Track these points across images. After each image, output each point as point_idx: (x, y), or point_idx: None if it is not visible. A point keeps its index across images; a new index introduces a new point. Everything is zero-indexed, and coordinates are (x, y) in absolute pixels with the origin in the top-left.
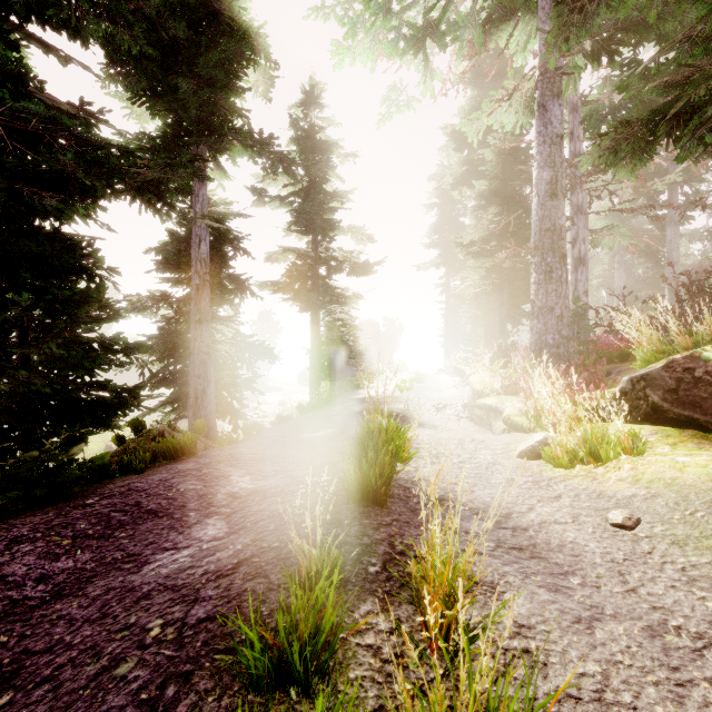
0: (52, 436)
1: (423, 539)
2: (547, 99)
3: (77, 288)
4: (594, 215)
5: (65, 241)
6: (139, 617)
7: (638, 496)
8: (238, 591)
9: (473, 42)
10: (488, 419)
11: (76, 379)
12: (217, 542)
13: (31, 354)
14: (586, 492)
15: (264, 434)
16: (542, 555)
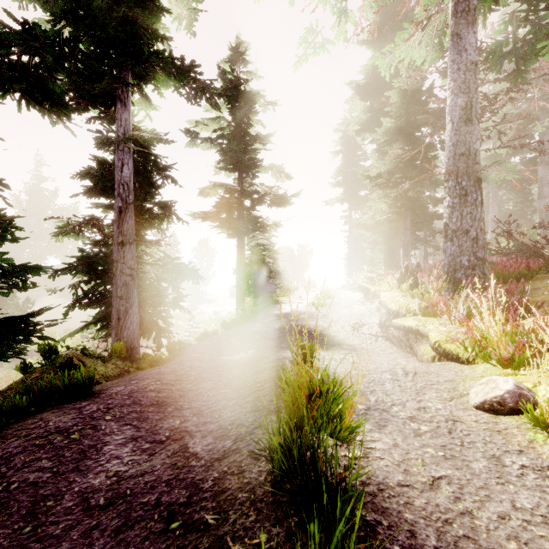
0: None
1: None
2: (462, 27)
3: None
4: None
5: None
6: None
7: None
8: None
9: None
10: (408, 341)
11: None
12: None
13: None
14: None
15: (184, 355)
16: None
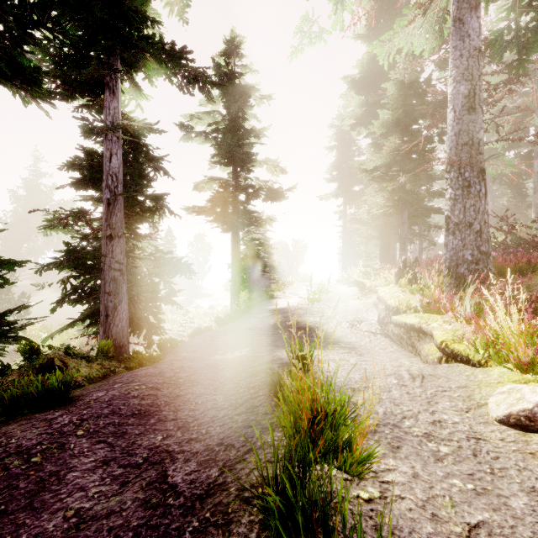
0: None
1: None
2: (465, 12)
3: None
4: None
5: None
6: None
7: None
8: None
9: None
10: (410, 340)
11: None
12: None
13: None
14: None
15: (175, 353)
16: None
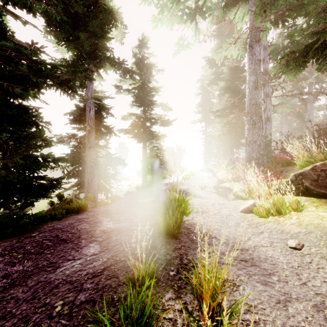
0: (17, 202)
1: (198, 259)
2: (253, 43)
3: (29, 131)
4: (273, 98)
5: (24, 109)
6: (51, 299)
7: (301, 232)
8: (102, 285)
9: (218, 17)
10: (226, 193)
11: (30, 175)
12: (94, 256)
13: (7, 163)
14: (275, 230)
15: (120, 200)
16: (257, 264)
